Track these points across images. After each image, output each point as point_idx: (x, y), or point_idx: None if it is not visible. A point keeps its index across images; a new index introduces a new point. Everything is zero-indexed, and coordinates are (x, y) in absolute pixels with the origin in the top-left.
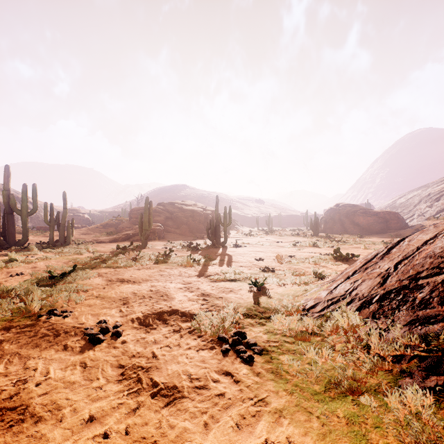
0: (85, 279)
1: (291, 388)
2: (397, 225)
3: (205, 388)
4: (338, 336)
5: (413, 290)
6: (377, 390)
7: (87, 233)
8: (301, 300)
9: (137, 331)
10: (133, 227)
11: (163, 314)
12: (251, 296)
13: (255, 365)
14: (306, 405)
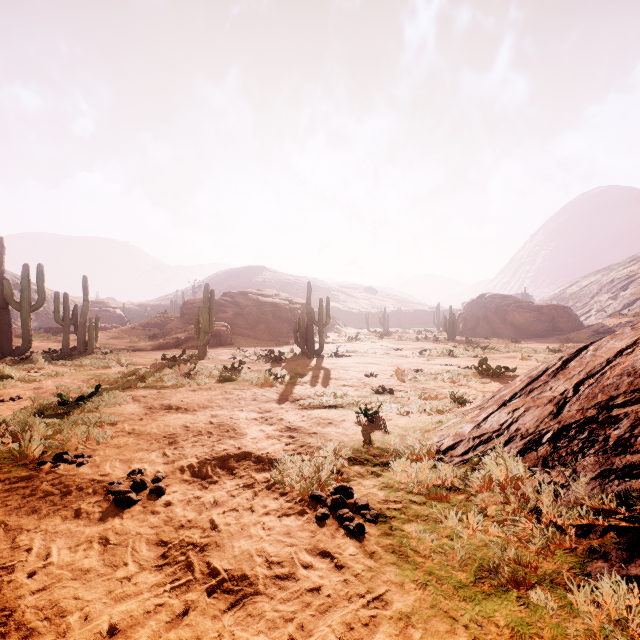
0: (113, 406)
1: (422, 577)
2: (567, 324)
3: (291, 578)
4: (491, 494)
5: (605, 424)
6: (554, 581)
7: (119, 336)
8: (433, 436)
9: (188, 486)
10: (187, 328)
11: (228, 459)
12: (359, 431)
13: (367, 539)
14: (447, 606)
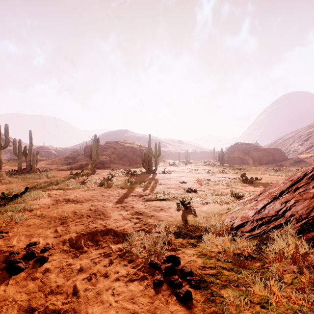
0: (35, 200)
1: None
2: (280, 157)
3: None
4: (284, 265)
5: None
6: None
7: (52, 163)
8: (226, 218)
9: (65, 255)
10: (86, 159)
11: (96, 234)
12: (180, 214)
13: (194, 306)
14: None
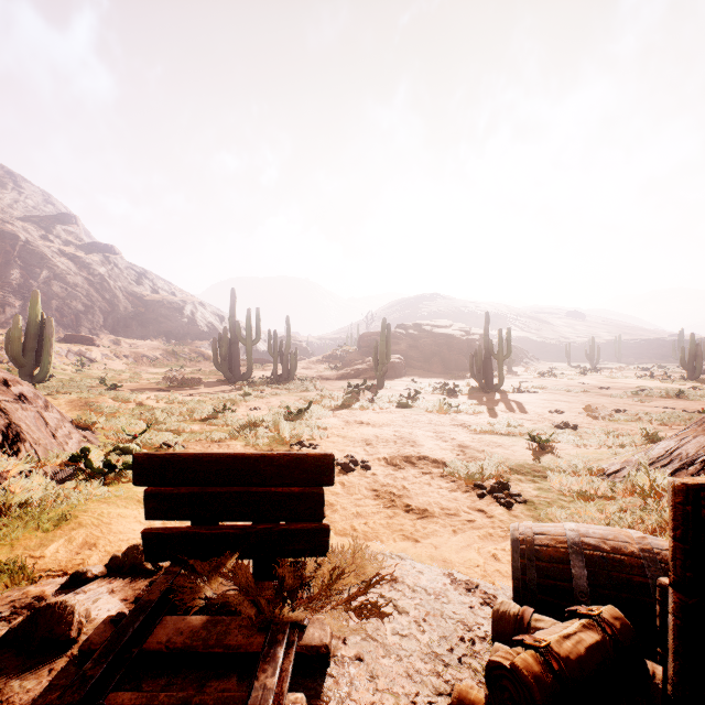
0: (321, 418)
1: None
2: None
3: (456, 515)
4: (633, 499)
5: None
6: None
7: (308, 367)
8: (603, 463)
9: (384, 468)
10: (364, 360)
11: (411, 458)
12: (527, 454)
13: (514, 510)
14: None
